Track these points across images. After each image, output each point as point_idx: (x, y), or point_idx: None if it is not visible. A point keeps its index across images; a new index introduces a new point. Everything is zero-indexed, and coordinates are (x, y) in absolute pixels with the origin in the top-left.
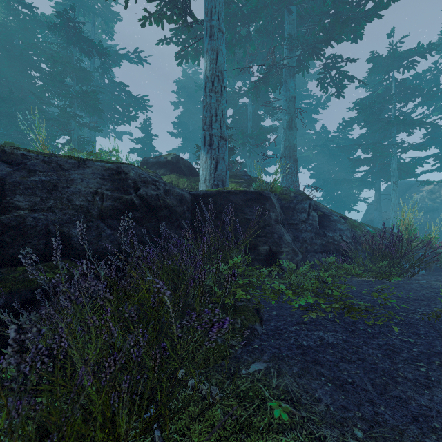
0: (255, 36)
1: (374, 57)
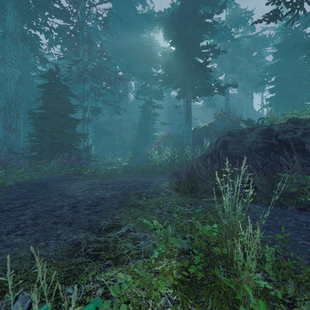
0: None
1: None
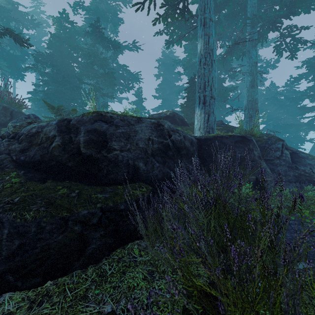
0: (222, 20)
1: None
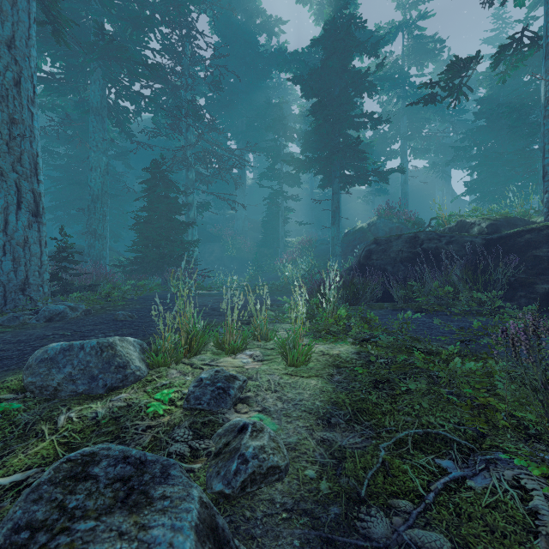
0: None
1: None
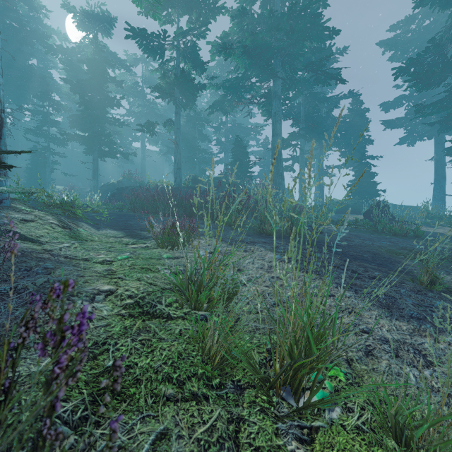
0: None
1: (421, 1)
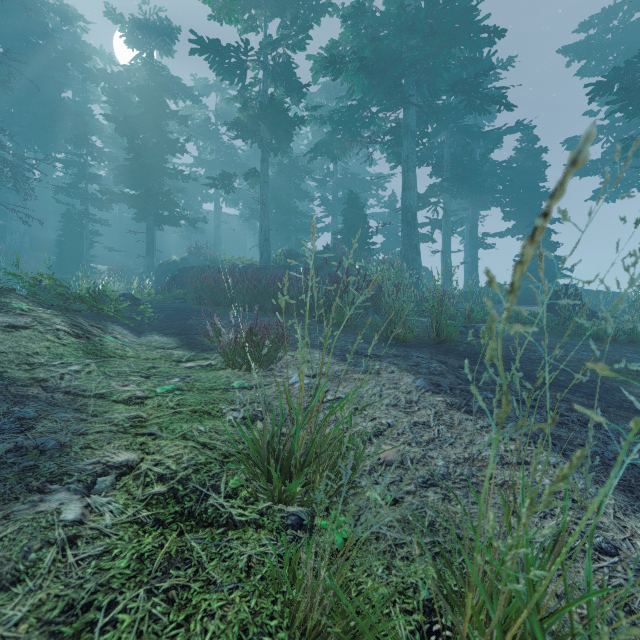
0: None
1: None
